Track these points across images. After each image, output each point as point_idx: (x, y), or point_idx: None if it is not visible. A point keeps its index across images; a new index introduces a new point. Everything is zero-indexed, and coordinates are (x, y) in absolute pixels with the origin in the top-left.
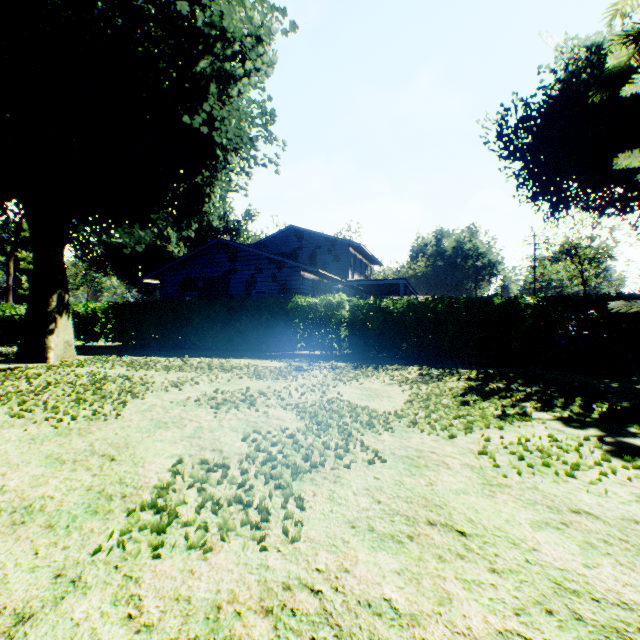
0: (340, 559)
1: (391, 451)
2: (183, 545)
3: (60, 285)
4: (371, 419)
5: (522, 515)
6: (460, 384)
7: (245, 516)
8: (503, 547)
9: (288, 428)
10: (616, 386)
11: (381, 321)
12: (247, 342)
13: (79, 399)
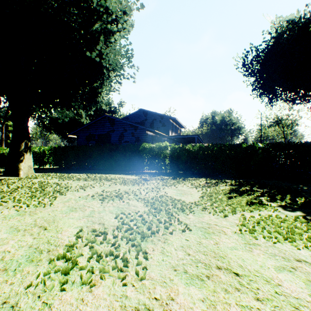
0: (168, 291)
1: (194, 224)
2: (79, 282)
3: (26, 138)
4: (182, 206)
5: (269, 263)
6: (227, 187)
7: (114, 264)
8: (261, 283)
9: (139, 211)
10: (306, 188)
11: (186, 156)
12: (119, 166)
13: (32, 195)
